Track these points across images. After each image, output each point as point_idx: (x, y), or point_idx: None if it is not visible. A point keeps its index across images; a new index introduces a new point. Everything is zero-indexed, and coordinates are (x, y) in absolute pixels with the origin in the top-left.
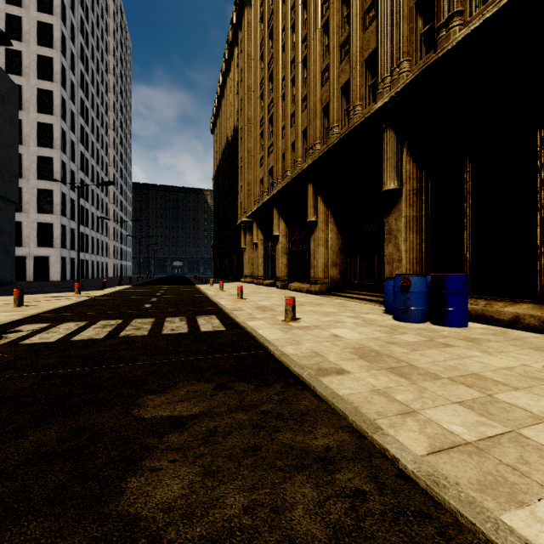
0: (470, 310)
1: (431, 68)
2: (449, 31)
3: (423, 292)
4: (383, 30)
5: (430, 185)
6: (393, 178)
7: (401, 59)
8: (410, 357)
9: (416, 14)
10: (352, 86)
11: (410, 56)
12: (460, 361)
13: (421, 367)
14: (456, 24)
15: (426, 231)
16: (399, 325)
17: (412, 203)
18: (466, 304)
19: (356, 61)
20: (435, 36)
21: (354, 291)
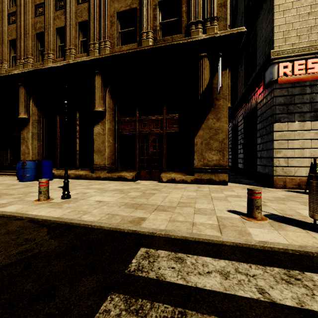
0: (56, 174)
1: (40, 70)
2: (48, 59)
3: (33, 168)
4: (20, 33)
5: (45, 120)
6: (24, 112)
7: (29, 56)
8: (9, 192)
9: (36, 39)
10: (0, 49)
11: (33, 57)
12: (30, 190)
13: (10, 193)
14: (51, 58)
15: (43, 140)
16: (19, 183)
17: (36, 126)
18: (51, 171)
19: (3, 37)
20: (44, 56)
21: (5, 171)
